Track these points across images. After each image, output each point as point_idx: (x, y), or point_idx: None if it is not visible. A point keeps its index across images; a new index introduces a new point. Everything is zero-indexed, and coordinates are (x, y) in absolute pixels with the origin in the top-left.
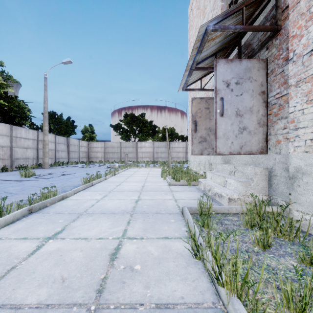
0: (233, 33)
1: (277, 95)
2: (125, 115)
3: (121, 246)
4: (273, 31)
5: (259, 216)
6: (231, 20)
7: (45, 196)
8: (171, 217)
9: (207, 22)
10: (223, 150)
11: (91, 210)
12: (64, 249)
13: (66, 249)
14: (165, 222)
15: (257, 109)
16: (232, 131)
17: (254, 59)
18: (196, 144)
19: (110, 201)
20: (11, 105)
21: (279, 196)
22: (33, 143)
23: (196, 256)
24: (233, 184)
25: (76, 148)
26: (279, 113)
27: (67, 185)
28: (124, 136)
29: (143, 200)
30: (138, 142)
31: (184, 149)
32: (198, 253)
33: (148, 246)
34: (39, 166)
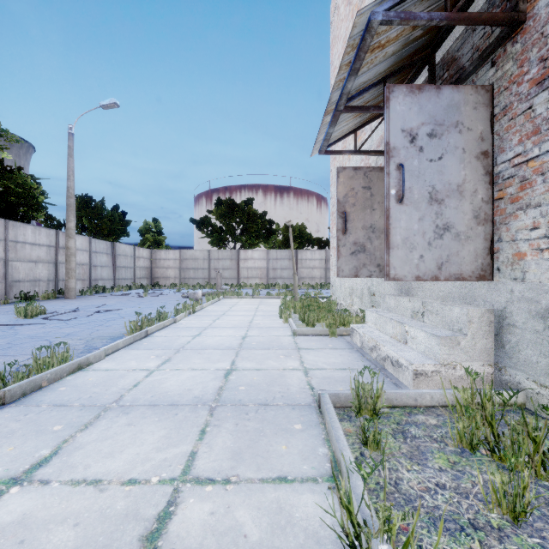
0: (421, 35)
1: (517, 158)
2: (217, 201)
3: (174, 509)
4: (508, 23)
5: (490, 425)
6: (419, 5)
7: (42, 364)
8: (295, 416)
9: (371, 3)
10: (403, 272)
11: (130, 397)
12: (36, 519)
13: (42, 518)
14: (281, 430)
15: (472, 188)
16: (421, 233)
17: (467, 85)
18: (346, 256)
19: (174, 374)
20: (10, 184)
21: (523, 370)
22: (49, 252)
23: (354, 548)
24: (421, 340)
25: (129, 261)
26: (520, 195)
27: (100, 334)
28: (215, 239)
29: (241, 371)
30: (241, 250)
31: (323, 263)
32: (358, 542)
33: (239, 509)
34: (60, 293)
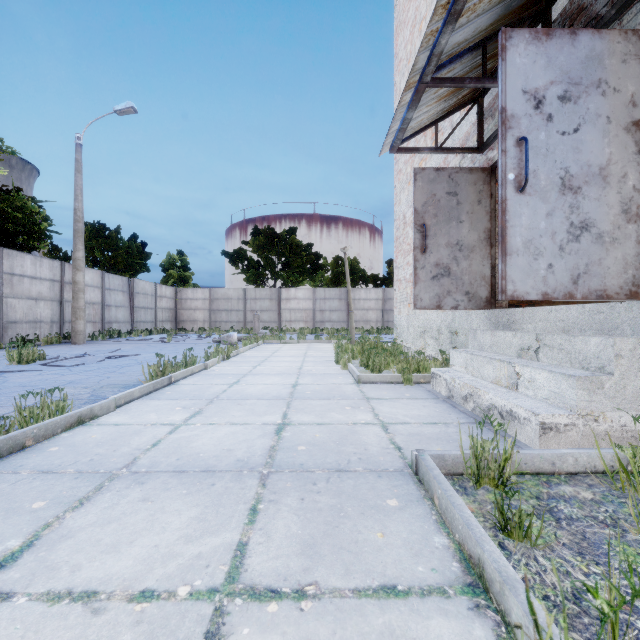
0: None
1: None
2: (254, 231)
3: None
4: None
5: None
6: None
7: (29, 416)
8: (385, 487)
9: None
10: (525, 287)
11: (147, 461)
12: None
13: None
14: (369, 508)
15: (619, 171)
16: (550, 233)
17: (612, 30)
18: (426, 281)
19: (208, 430)
20: (7, 208)
21: None
22: (53, 287)
23: None
24: (542, 384)
25: (149, 301)
26: None
27: (110, 382)
28: (252, 275)
29: (297, 425)
30: (282, 289)
31: (380, 304)
32: None
33: None
34: (66, 338)
